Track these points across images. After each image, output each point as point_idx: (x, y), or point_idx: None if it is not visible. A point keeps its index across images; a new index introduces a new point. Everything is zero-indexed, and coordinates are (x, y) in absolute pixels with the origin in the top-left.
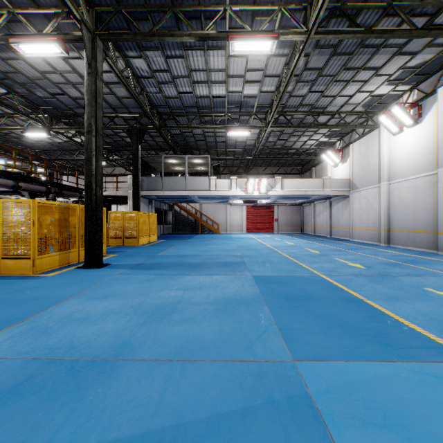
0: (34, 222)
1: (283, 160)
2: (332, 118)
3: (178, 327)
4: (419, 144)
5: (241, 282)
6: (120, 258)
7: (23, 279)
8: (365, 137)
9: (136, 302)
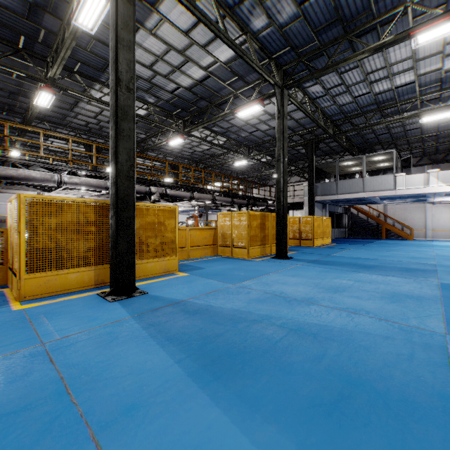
0: (248, 225)
1: None
2: None
3: (346, 298)
4: None
5: (419, 285)
6: (299, 255)
7: (244, 260)
8: None
9: (315, 282)
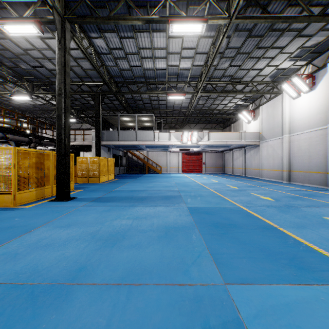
0: (15, 165)
1: (209, 119)
2: (247, 86)
3: (126, 252)
4: (313, 105)
5: (178, 212)
6: (85, 193)
7: (6, 210)
8: (272, 101)
9: (93, 230)
